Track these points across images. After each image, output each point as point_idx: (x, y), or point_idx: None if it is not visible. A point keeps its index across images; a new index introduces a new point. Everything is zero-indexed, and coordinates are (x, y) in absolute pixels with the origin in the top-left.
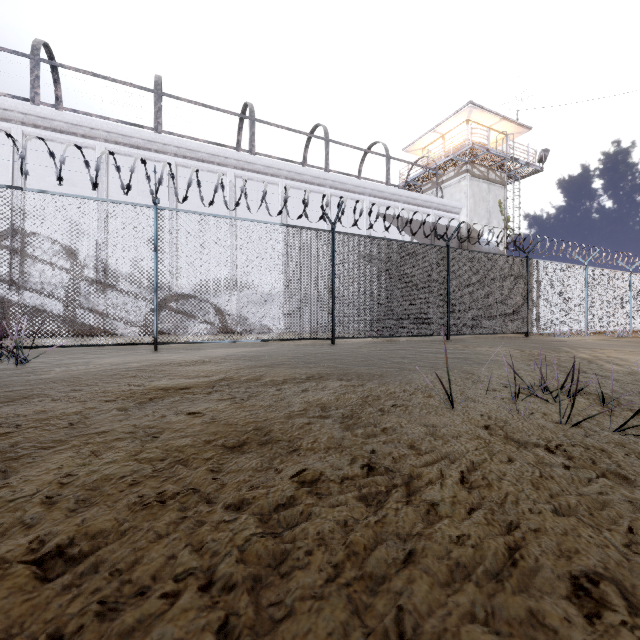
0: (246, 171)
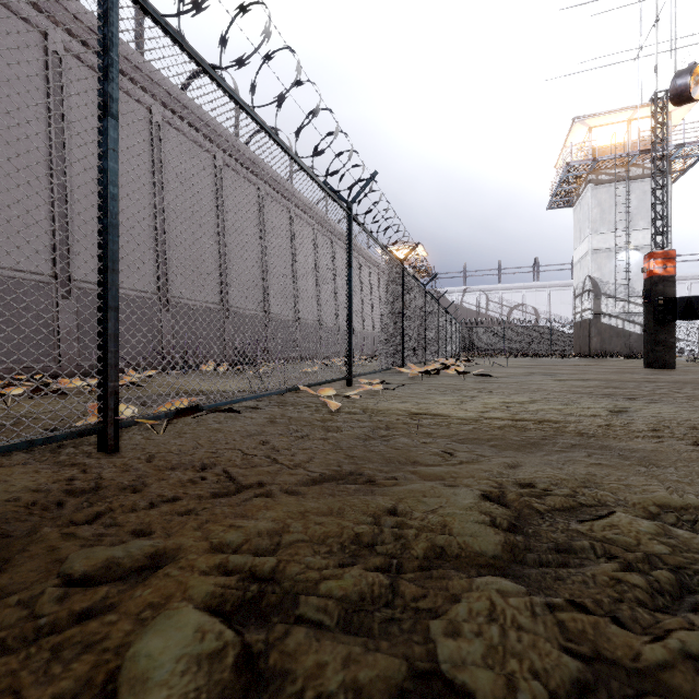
0: None
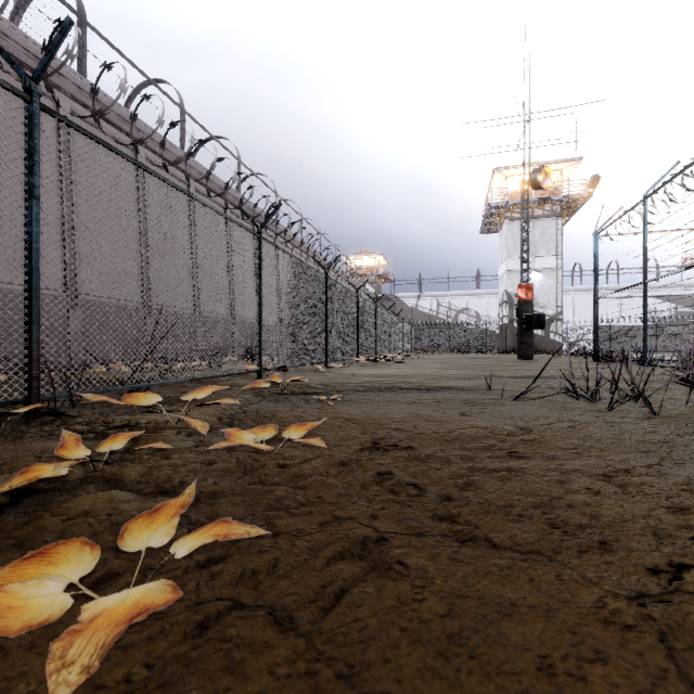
0: (578, 291)
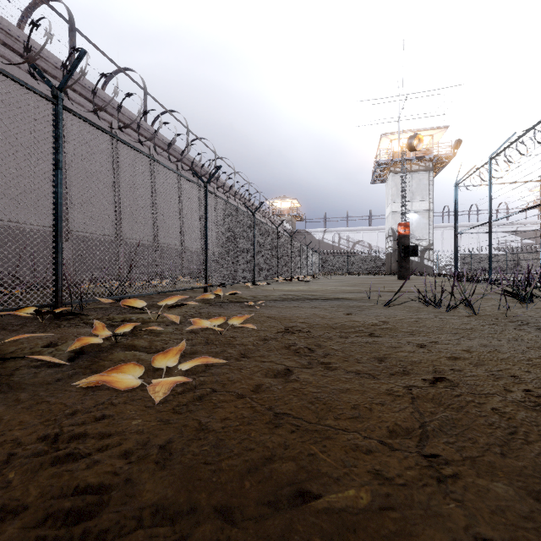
0: (447, 228)
